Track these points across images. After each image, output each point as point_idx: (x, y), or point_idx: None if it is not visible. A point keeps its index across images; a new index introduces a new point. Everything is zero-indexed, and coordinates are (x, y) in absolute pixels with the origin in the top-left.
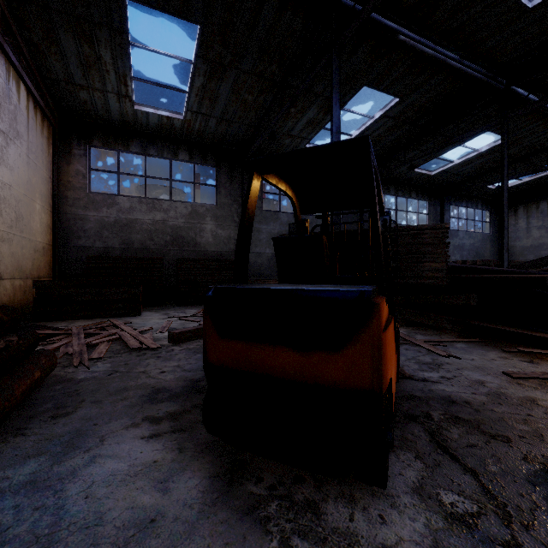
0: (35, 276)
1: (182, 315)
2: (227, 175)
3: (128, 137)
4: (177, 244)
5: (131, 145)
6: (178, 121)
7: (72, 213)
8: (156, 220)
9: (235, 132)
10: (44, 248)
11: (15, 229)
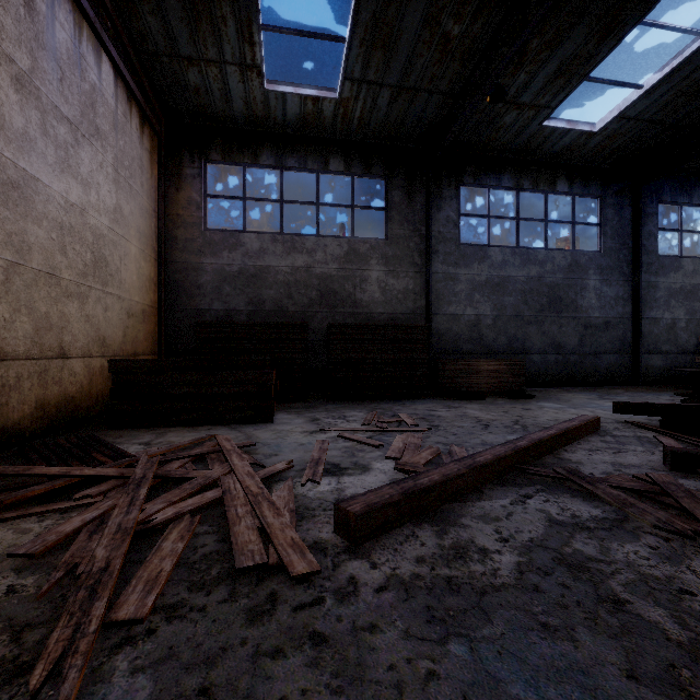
0: (129, 353)
1: (343, 425)
2: (402, 189)
3: (256, 143)
4: (327, 303)
5: (261, 156)
6: (329, 103)
7: (183, 261)
8: (296, 267)
9: (418, 112)
10: (144, 312)
11: (93, 280)
